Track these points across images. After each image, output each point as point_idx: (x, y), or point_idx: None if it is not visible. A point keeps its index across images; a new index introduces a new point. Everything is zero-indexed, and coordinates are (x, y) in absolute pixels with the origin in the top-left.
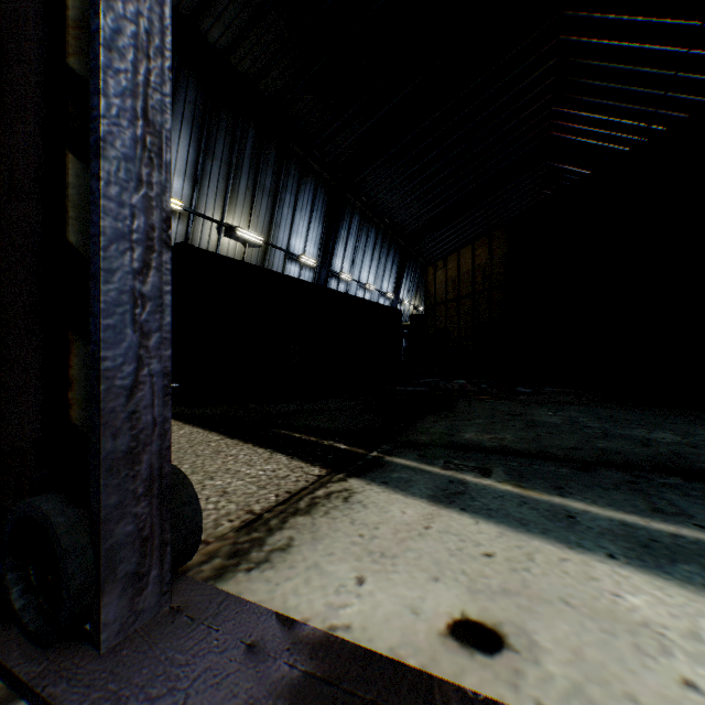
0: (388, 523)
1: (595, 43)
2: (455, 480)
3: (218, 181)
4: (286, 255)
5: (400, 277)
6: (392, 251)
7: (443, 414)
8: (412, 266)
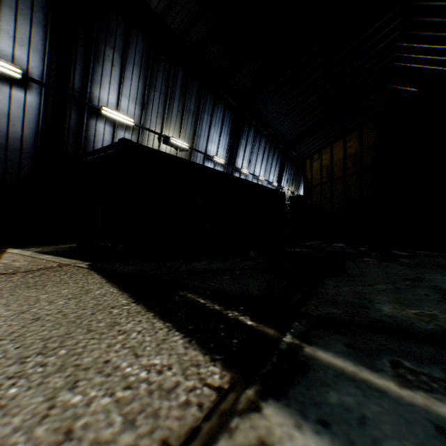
0: None
1: None
2: (445, 426)
3: (158, 106)
4: (205, 156)
5: (281, 171)
6: (276, 154)
7: (339, 277)
8: (290, 164)
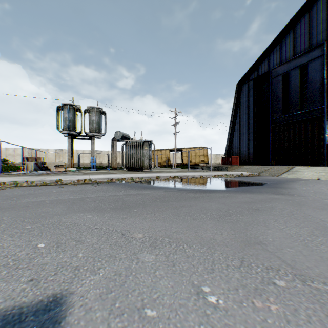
0: None
1: None
2: None
3: None
4: None
5: None
6: None
7: None
8: None
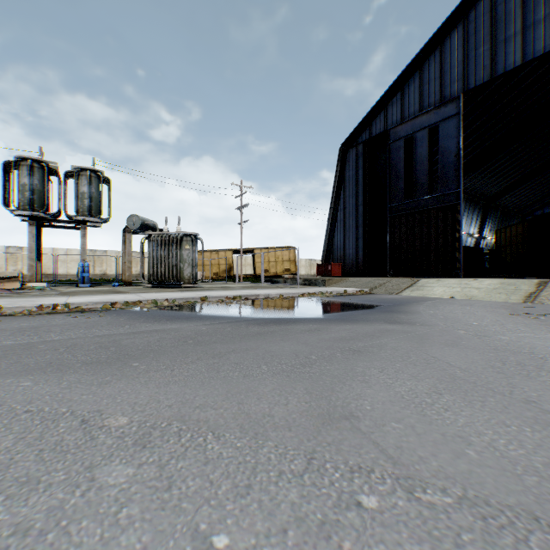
0: None
1: None
2: None
3: None
4: None
5: (482, 223)
6: (476, 209)
7: None
8: (492, 213)
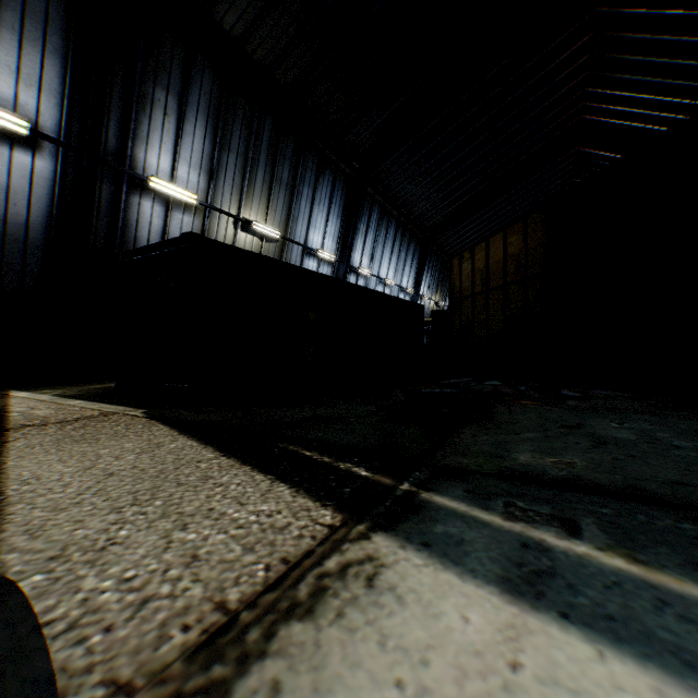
0: (443, 649)
1: (636, 13)
2: (530, 543)
3: (234, 174)
4: (304, 249)
5: (420, 271)
6: (412, 246)
7: (482, 425)
8: (433, 260)
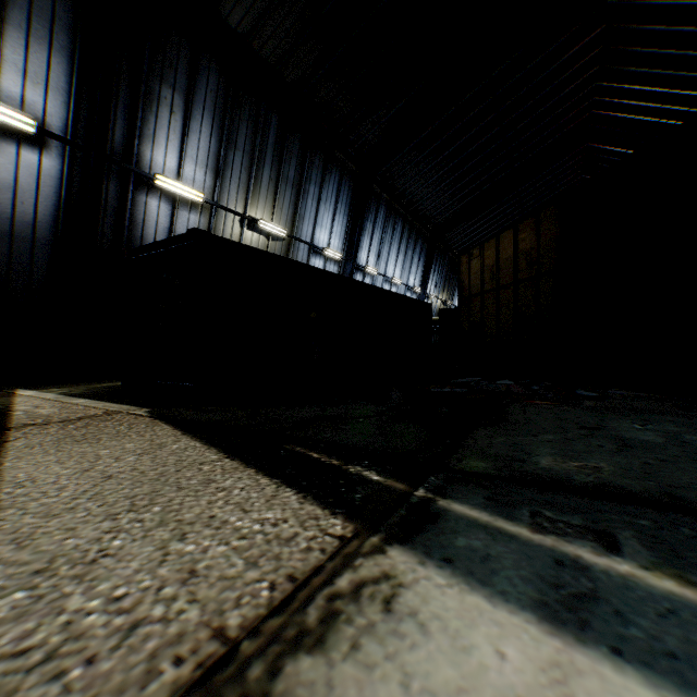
0: (478, 694)
1: (650, 4)
2: (565, 560)
3: (241, 172)
4: (311, 248)
5: (427, 270)
6: (419, 244)
7: (497, 426)
8: (440, 259)
